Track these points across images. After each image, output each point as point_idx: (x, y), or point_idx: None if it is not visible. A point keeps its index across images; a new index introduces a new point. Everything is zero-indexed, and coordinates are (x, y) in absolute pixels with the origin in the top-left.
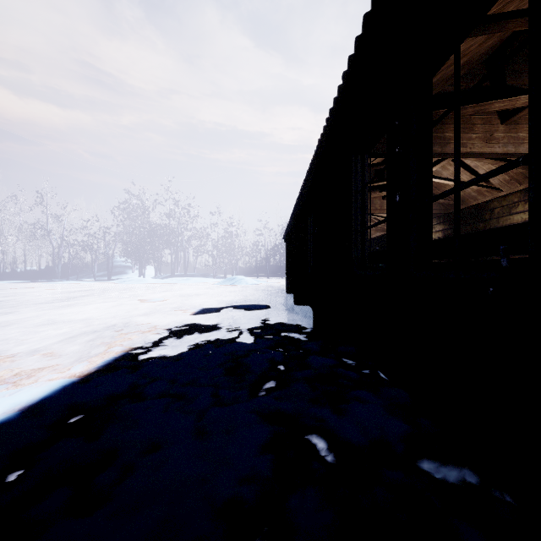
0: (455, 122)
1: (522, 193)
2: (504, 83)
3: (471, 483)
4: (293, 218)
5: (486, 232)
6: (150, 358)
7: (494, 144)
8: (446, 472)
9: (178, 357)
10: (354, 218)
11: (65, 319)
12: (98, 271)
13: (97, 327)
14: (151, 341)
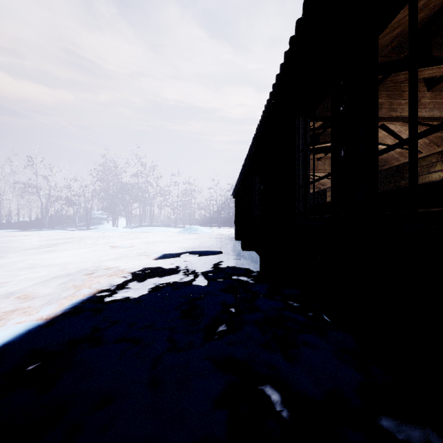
0: (411, 71)
1: (440, 155)
2: (430, 54)
3: None
4: (241, 177)
5: (439, 182)
6: (114, 301)
7: (421, 109)
8: (408, 433)
9: (139, 299)
10: (298, 174)
11: (44, 264)
12: (79, 222)
13: (71, 271)
14: (117, 283)
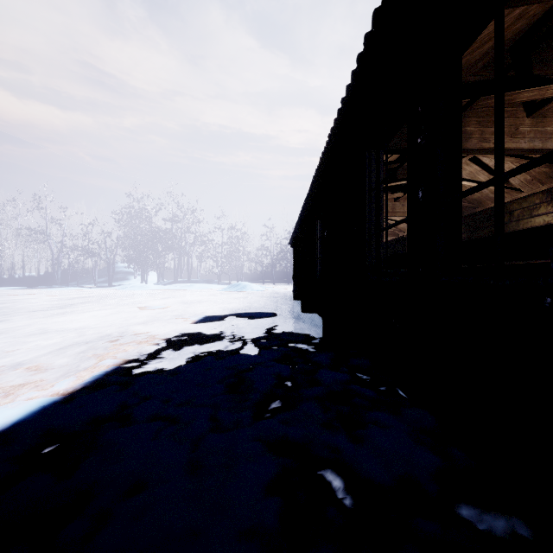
0: (496, 100)
1: (545, 194)
2: (530, 72)
3: (524, 537)
4: (300, 221)
5: (531, 230)
6: (144, 373)
7: (519, 139)
8: (491, 522)
9: (175, 371)
10: (368, 219)
11: (58, 328)
12: (99, 277)
13: (91, 337)
14: (147, 352)
